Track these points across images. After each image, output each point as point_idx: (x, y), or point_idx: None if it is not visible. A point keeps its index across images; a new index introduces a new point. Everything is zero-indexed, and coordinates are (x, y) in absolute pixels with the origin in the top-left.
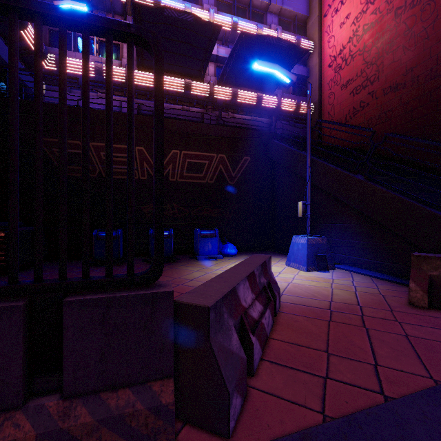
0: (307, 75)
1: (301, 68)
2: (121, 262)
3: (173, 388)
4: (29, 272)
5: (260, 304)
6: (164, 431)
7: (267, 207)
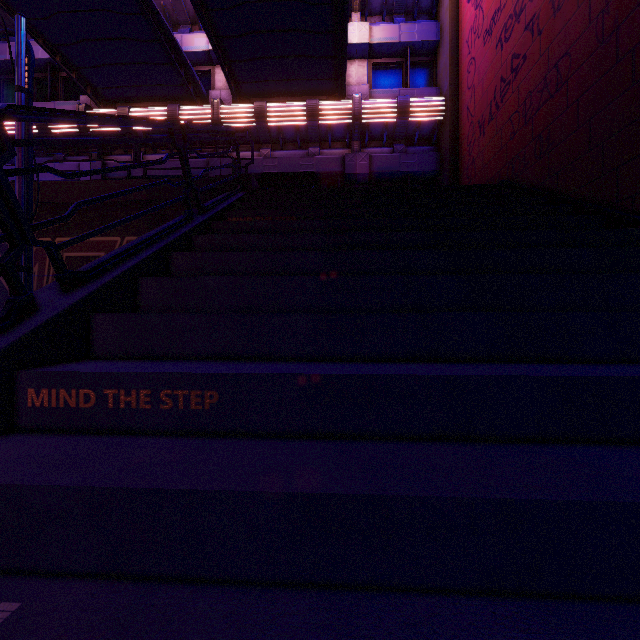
0: (435, 38)
1: (419, 27)
2: None
3: None
4: None
5: None
6: None
7: None
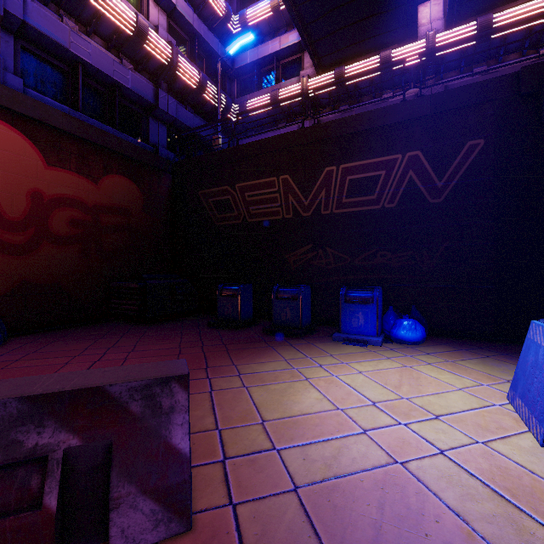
0: None
1: None
2: (236, 326)
3: None
4: (161, 324)
5: None
6: None
7: (537, 243)
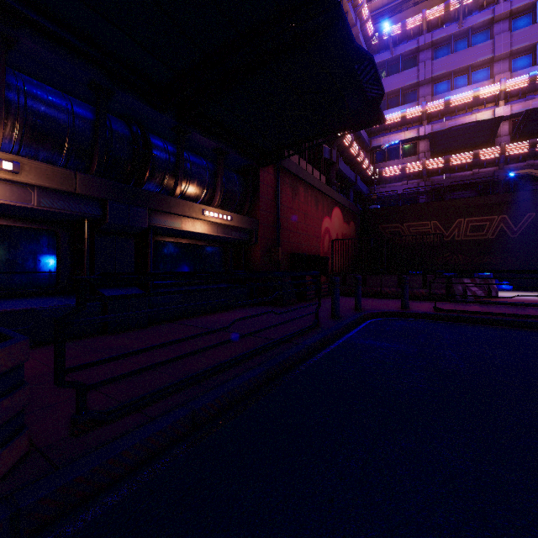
0: None
1: None
2: None
3: (445, 291)
4: None
5: (477, 289)
6: (443, 297)
7: None
